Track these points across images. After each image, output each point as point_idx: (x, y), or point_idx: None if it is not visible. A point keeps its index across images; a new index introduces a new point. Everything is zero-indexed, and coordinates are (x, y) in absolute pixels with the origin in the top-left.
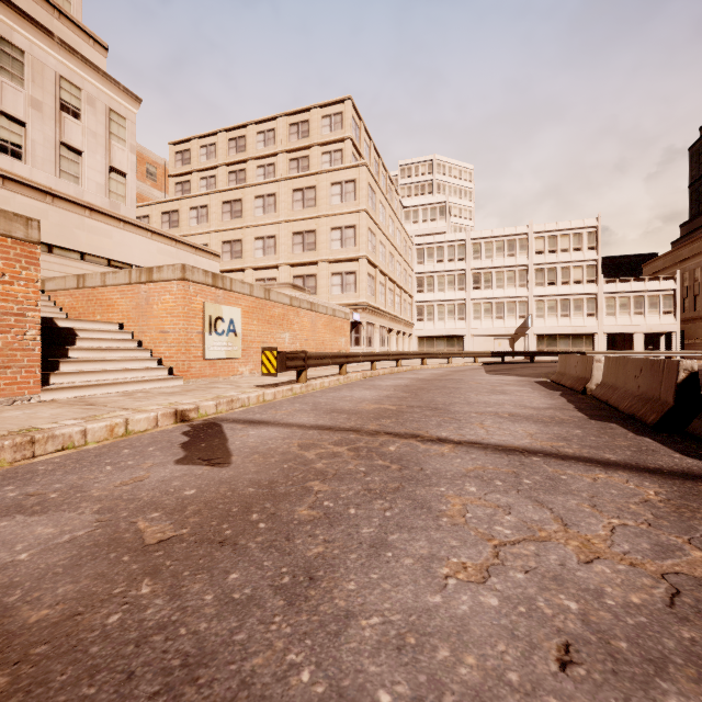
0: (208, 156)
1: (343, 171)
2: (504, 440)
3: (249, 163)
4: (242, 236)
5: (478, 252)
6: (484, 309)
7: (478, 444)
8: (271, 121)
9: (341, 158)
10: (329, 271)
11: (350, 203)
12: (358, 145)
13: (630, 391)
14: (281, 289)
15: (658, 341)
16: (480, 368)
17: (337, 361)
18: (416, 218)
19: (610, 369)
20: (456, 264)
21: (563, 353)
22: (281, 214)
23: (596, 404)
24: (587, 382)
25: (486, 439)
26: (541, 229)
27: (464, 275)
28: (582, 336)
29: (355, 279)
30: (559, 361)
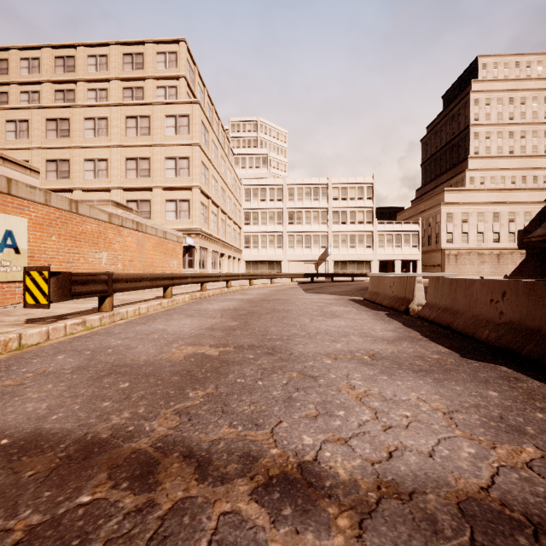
0: (31, 70)
1: (177, 106)
2: (429, 452)
3: (79, 85)
4: (70, 156)
5: (292, 195)
6: (296, 240)
7: (401, 493)
8: (103, 46)
9: (176, 94)
10: (163, 197)
11: (184, 136)
12: (192, 86)
13: (482, 316)
14: (102, 206)
15: (409, 266)
16: (298, 286)
17: (159, 283)
18: (244, 164)
19: (440, 290)
20: (276, 204)
21: (353, 274)
22: (113, 138)
23: (433, 327)
24: (409, 302)
25: (395, 452)
26: (336, 182)
27: (282, 213)
28: (364, 262)
29: (189, 206)
30: (371, 281)
